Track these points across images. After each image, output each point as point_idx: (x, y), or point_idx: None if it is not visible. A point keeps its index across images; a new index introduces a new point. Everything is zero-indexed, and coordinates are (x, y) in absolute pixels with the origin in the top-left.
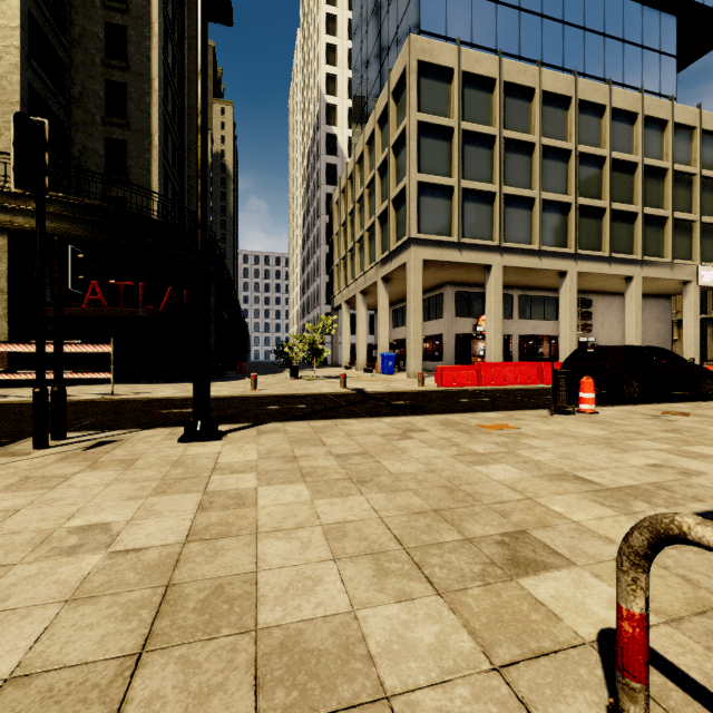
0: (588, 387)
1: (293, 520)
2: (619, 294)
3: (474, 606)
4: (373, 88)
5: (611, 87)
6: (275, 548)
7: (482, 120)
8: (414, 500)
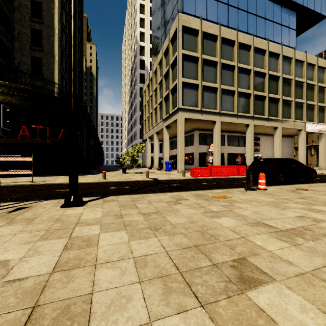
0: (262, 177)
1: (117, 255)
2: (271, 135)
3: (223, 315)
4: (161, 38)
5: (268, 42)
6: (105, 275)
7: (212, 54)
8: (184, 240)
